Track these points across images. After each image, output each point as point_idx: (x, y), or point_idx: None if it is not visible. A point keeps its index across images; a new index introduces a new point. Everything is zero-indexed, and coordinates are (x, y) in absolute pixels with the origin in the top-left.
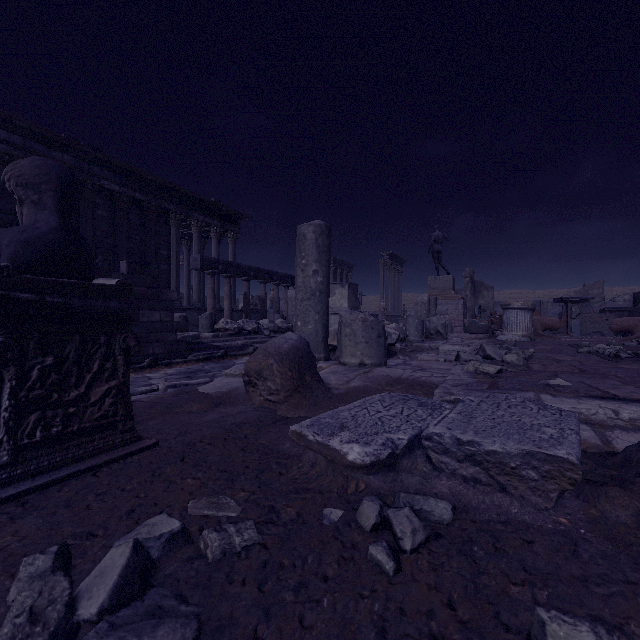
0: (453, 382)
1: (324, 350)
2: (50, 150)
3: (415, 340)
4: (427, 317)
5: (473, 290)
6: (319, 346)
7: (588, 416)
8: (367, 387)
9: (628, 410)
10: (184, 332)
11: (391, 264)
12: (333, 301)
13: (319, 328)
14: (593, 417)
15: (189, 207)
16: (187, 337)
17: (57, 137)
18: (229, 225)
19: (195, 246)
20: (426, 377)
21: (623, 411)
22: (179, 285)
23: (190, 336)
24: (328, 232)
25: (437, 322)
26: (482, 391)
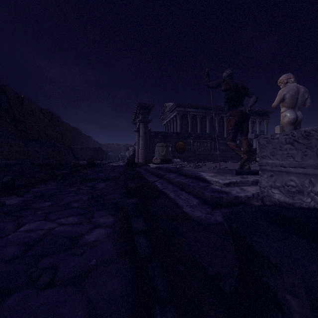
0: None
1: None
2: (210, 110)
3: None
4: None
5: None
6: None
7: None
8: None
9: None
10: None
11: None
12: None
13: None
14: None
15: None
16: None
17: (211, 107)
18: (264, 117)
19: (250, 128)
20: None
21: None
22: None
23: None
24: None
25: None
26: None
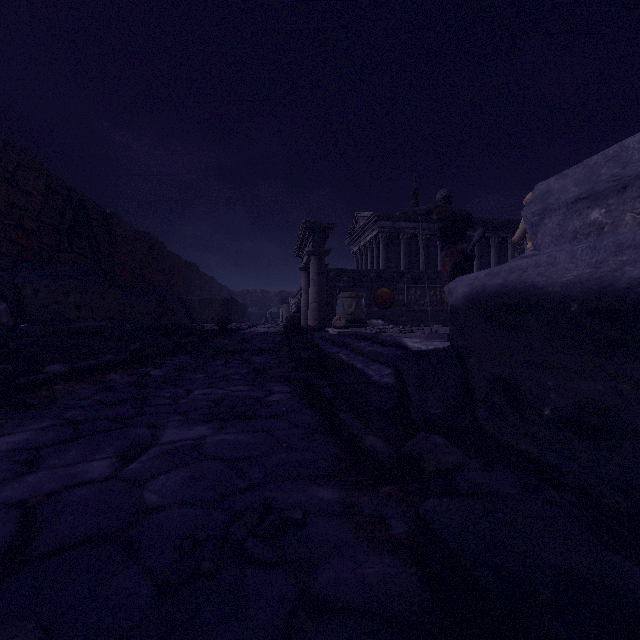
0: None
1: None
2: None
3: None
4: None
5: None
6: None
7: None
8: None
9: None
10: None
11: None
12: None
13: None
14: None
15: None
16: None
17: None
18: None
19: None
20: None
21: None
22: None
23: None
24: None
25: None
26: None
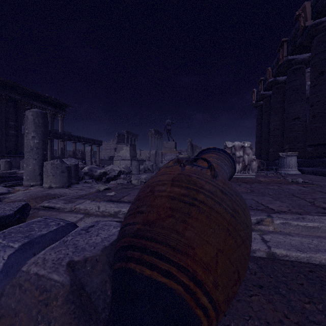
0: (72, 195)
1: (41, 180)
2: None
3: (135, 173)
4: (154, 161)
5: (191, 149)
6: (37, 178)
7: (89, 210)
8: (20, 200)
9: (104, 207)
10: (8, 170)
11: (156, 135)
12: (122, 153)
13: (36, 168)
14: (90, 211)
15: (30, 98)
16: (5, 173)
17: None
18: (59, 110)
19: None
20: (71, 193)
21: (101, 207)
22: (23, 143)
23: (8, 172)
24: (43, 116)
25: (148, 164)
26: (65, 200)
